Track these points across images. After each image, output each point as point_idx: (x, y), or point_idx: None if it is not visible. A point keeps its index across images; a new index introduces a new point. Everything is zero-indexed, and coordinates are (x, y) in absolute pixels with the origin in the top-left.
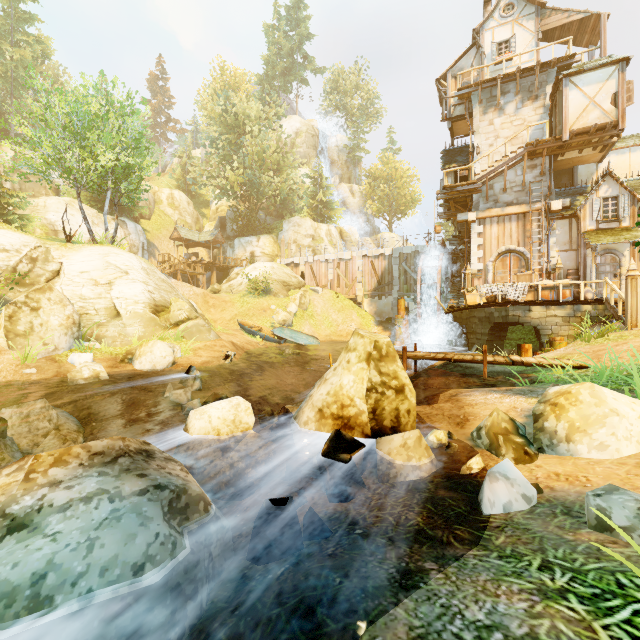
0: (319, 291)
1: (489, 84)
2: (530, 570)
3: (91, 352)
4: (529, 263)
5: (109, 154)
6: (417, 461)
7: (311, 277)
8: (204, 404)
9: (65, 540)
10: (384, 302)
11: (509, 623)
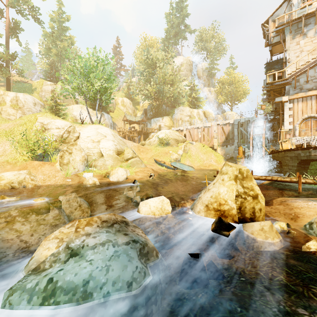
0: (193, 143)
1: (296, 21)
2: None
3: (92, 172)
4: None
5: (98, 83)
6: (271, 240)
7: (189, 136)
8: (141, 198)
9: (96, 264)
10: (229, 148)
11: None
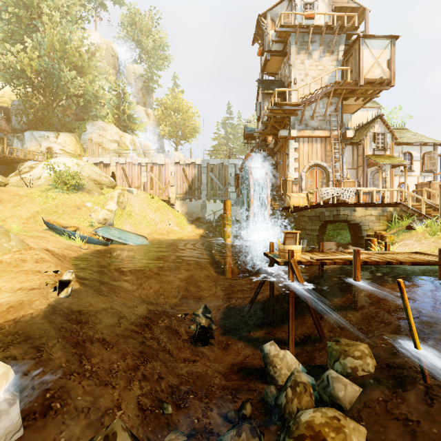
0: (134, 191)
1: (304, 30)
2: None
3: None
4: (330, 175)
5: None
6: None
7: (123, 178)
8: None
9: None
10: (194, 204)
11: None
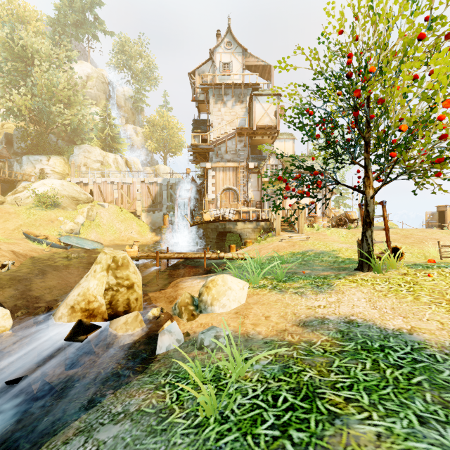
0: (105, 206)
1: (218, 86)
2: (159, 378)
3: None
4: (239, 196)
5: None
6: (132, 331)
7: (99, 194)
8: None
9: None
10: (157, 215)
11: (131, 407)
